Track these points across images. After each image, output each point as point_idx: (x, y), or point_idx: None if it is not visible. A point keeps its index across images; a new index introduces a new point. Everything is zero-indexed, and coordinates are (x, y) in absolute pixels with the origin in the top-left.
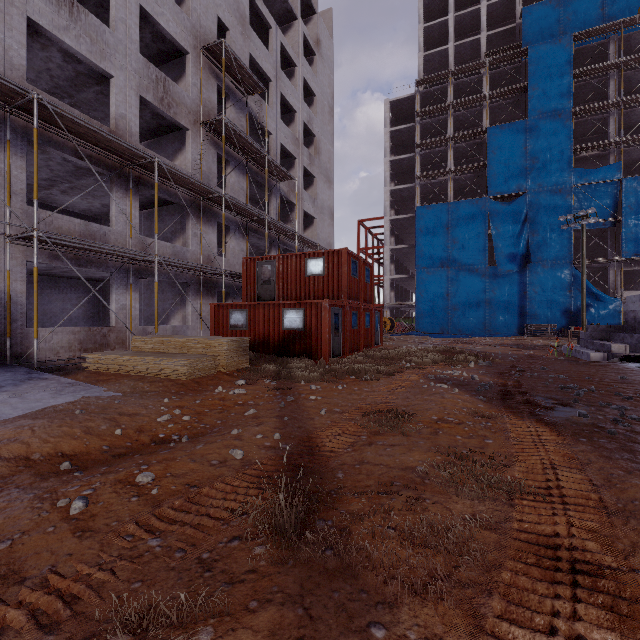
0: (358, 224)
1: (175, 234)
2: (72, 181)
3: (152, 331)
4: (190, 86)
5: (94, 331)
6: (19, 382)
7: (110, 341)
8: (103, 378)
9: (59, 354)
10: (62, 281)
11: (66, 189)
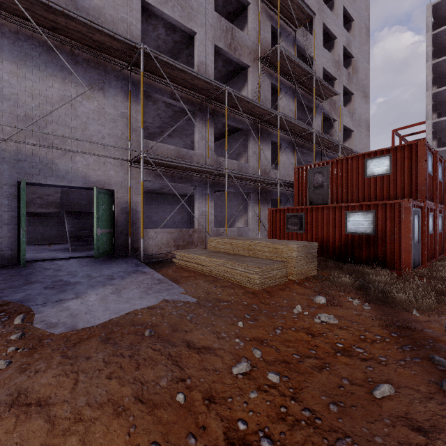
0: (392, 133)
1: (239, 155)
2: (173, 125)
3: (223, 232)
4: (250, 30)
5: (183, 232)
6: (126, 275)
7: (194, 240)
8: (185, 274)
9: (161, 249)
10: (170, 197)
11: (170, 133)
